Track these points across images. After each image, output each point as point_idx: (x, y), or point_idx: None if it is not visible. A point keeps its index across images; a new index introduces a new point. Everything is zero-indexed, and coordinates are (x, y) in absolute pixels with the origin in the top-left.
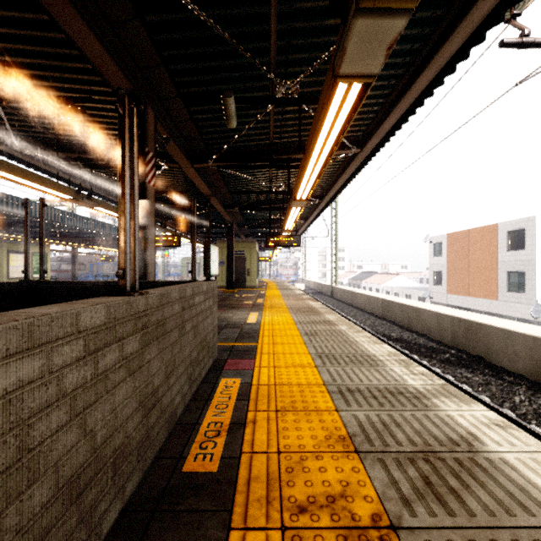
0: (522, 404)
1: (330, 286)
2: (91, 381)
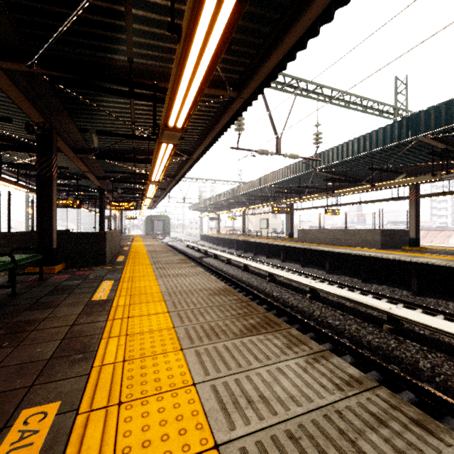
0: None
1: None
2: None
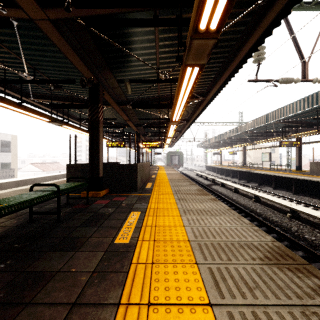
0: None
1: None
2: None
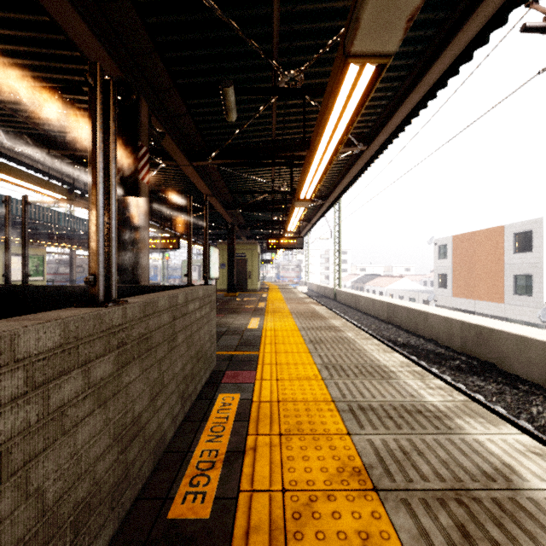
0: (540, 416)
1: (334, 289)
2: (38, 423)
